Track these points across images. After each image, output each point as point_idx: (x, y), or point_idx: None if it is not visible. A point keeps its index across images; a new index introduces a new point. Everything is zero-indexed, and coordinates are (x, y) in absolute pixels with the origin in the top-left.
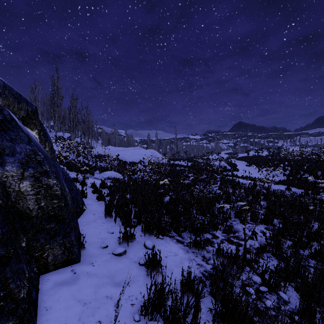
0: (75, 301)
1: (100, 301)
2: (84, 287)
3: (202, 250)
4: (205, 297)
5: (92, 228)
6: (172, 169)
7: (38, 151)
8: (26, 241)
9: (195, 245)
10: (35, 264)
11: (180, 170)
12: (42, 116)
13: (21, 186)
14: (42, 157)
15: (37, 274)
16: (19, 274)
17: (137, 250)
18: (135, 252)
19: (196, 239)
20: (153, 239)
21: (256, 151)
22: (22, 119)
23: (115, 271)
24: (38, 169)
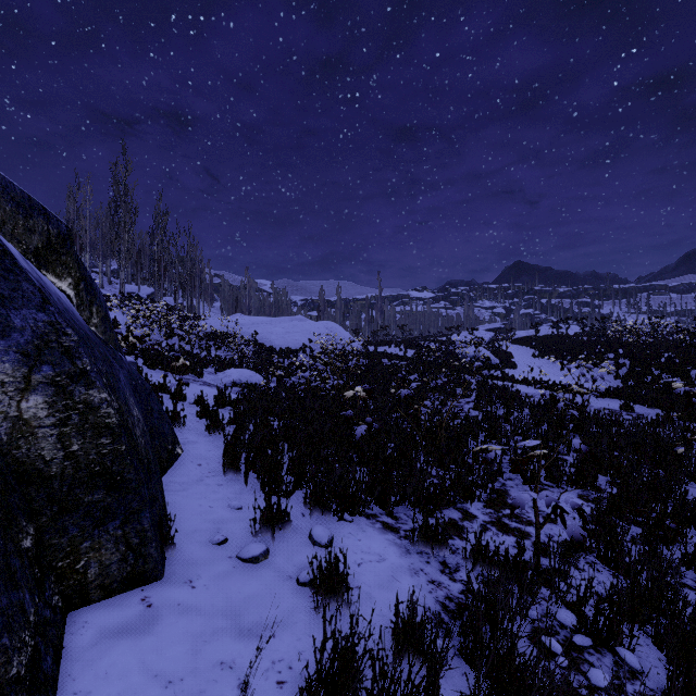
0: (147, 677)
1: (205, 675)
2: (169, 640)
3: (440, 548)
4: (449, 662)
5: (194, 496)
6: (373, 364)
7: (65, 325)
8: (35, 535)
9: (425, 536)
10: (57, 586)
11: (390, 366)
12: (92, 249)
13: (23, 407)
14: (75, 339)
15: (61, 611)
16: (9, 619)
17: (295, 548)
18: (289, 554)
19: (426, 523)
20: (331, 522)
21: (554, 324)
22: (35, 253)
23: (242, 599)
24: (65, 368)
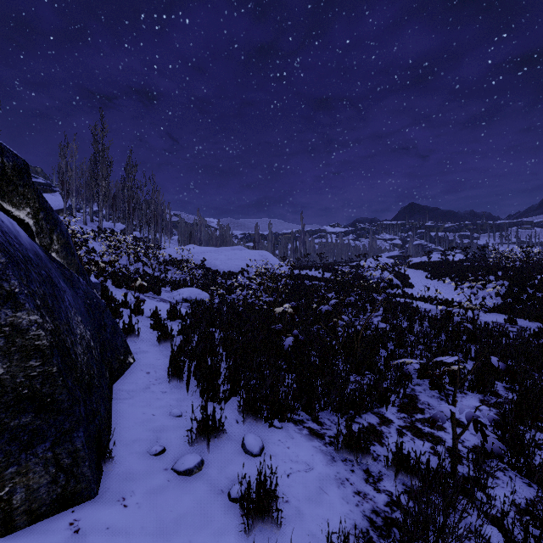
0: None
1: None
2: None
3: (363, 456)
4: None
5: (139, 404)
6: (298, 284)
7: None
8: None
9: (349, 444)
10: None
11: (311, 286)
12: (77, 194)
13: None
14: (2, 261)
15: None
16: None
17: (228, 458)
18: (222, 465)
19: (350, 432)
20: (262, 428)
21: (443, 252)
22: None
23: (173, 519)
24: None
